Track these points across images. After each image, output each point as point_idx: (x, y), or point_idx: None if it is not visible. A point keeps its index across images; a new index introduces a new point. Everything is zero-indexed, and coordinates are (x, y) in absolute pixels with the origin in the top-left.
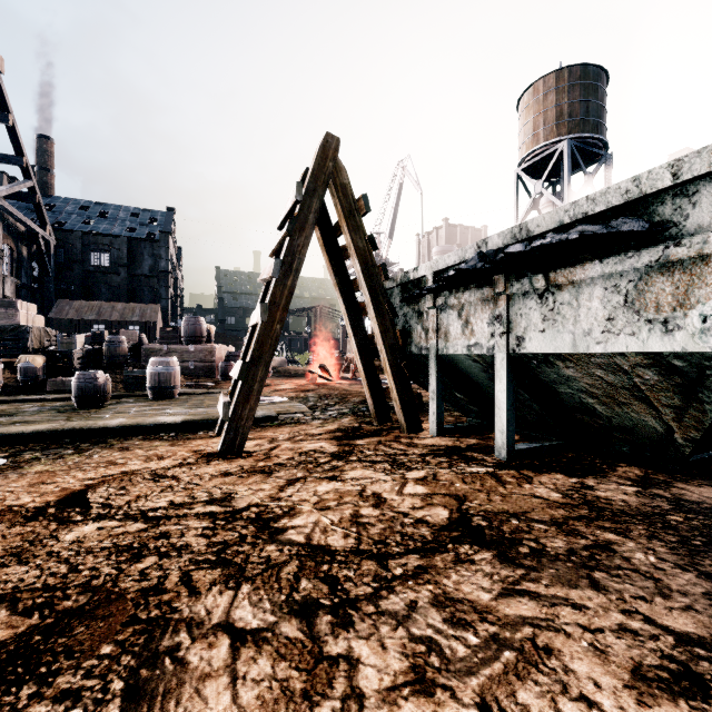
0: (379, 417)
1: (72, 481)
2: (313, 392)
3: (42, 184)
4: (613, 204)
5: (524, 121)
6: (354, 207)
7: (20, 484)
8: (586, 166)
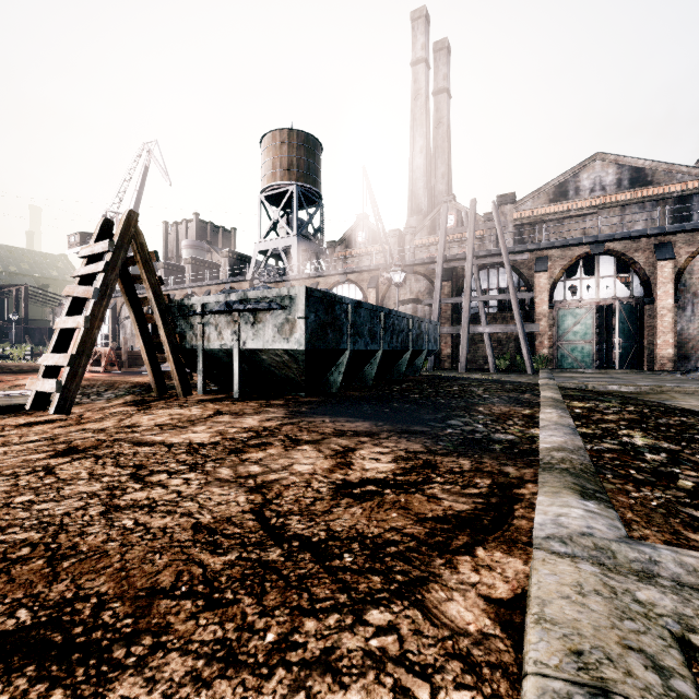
0: (160, 391)
1: None
2: None
3: None
4: (274, 296)
5: (266, 158)
6: (149, 258)
7: None
8: (309, 207)
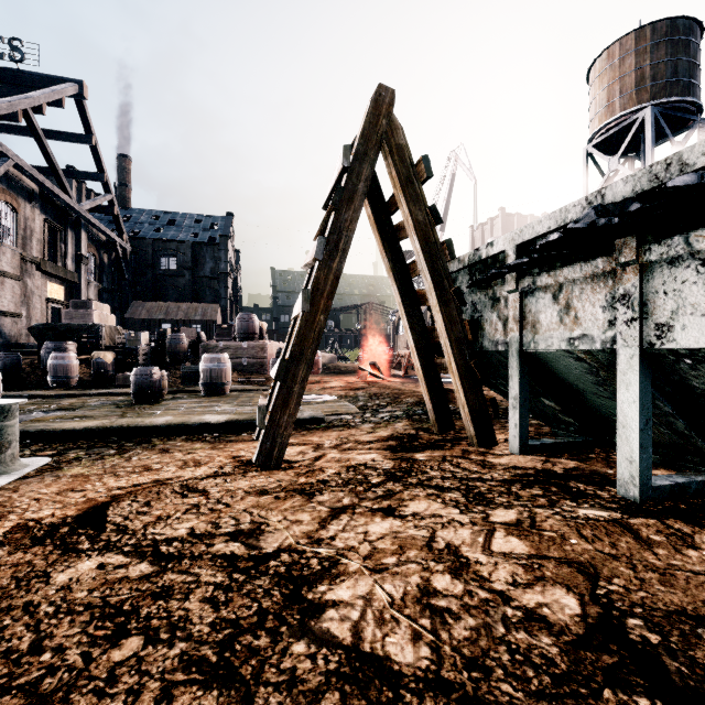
0: (440, 424)
1: (101, 489)
2: (363, 390)
3: (122, 198)
4: None
5: (596, 92)
6: (412, 172)
7: (50, 490)
8: (673, 135)
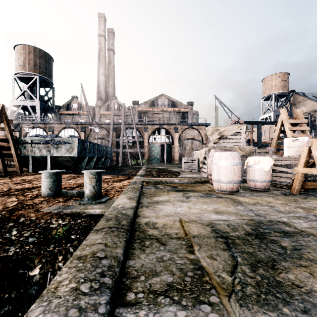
0: (5, 173)
1: None
2: None
3: None
4: (66, 140)
5: (18, 57)
6: (9, 122)
7: None
8: (45, 87)
